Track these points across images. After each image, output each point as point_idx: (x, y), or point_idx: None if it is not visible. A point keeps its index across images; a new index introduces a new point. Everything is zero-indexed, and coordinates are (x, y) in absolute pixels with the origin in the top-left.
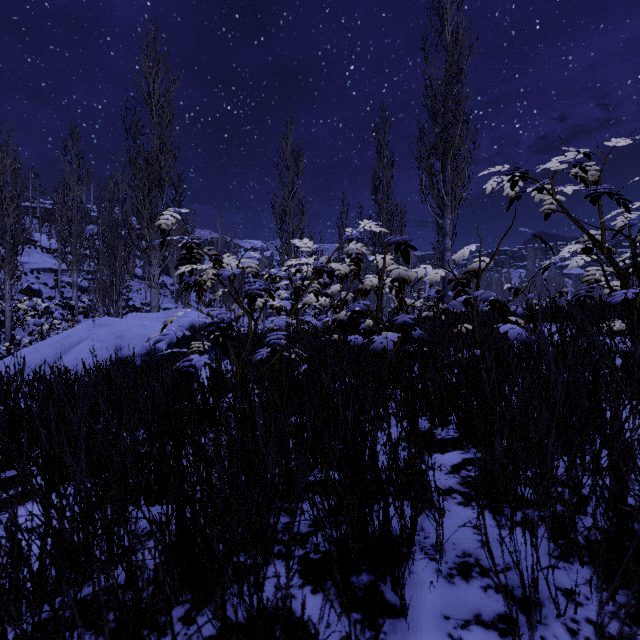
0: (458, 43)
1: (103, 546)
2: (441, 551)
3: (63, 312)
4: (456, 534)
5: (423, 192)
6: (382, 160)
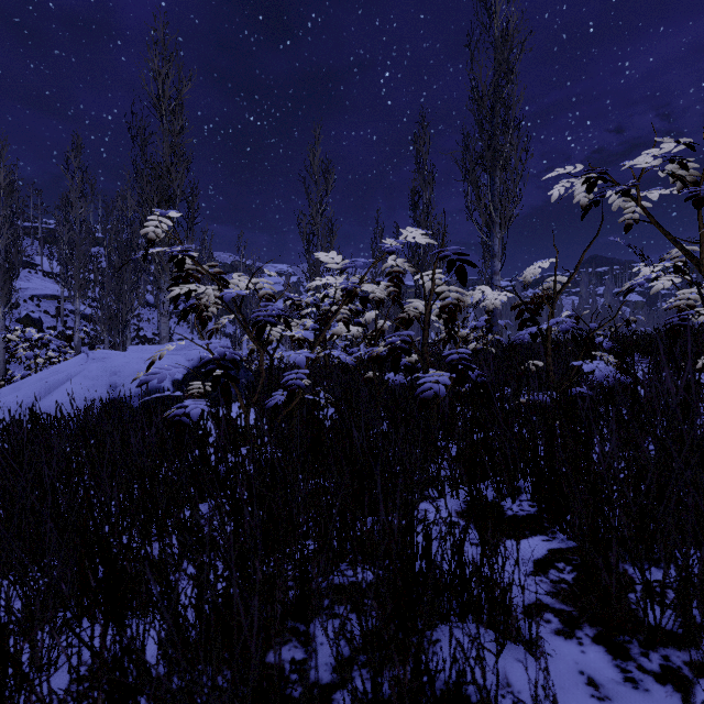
0: (508, 39)
1: None
2: None
3: (59, 344)
4: (563, 697)
5: (468, 208)
6: (422, 172)
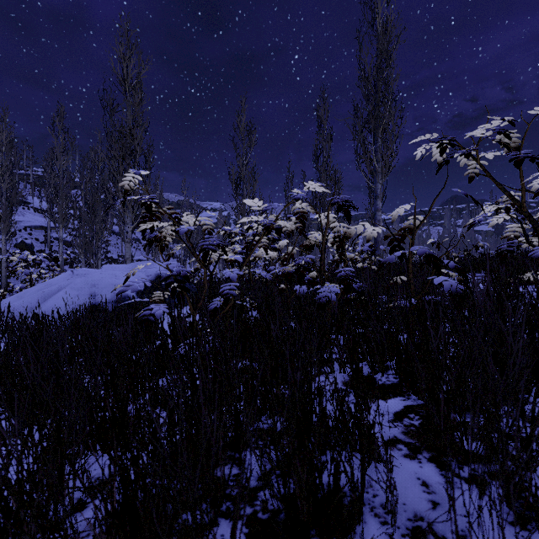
0: (387, 33)
1: (36, 521)
2: (394, 518)
3: (49, 263)
4: (405, 492)
5: (357, 160)
6: (322, 133)
